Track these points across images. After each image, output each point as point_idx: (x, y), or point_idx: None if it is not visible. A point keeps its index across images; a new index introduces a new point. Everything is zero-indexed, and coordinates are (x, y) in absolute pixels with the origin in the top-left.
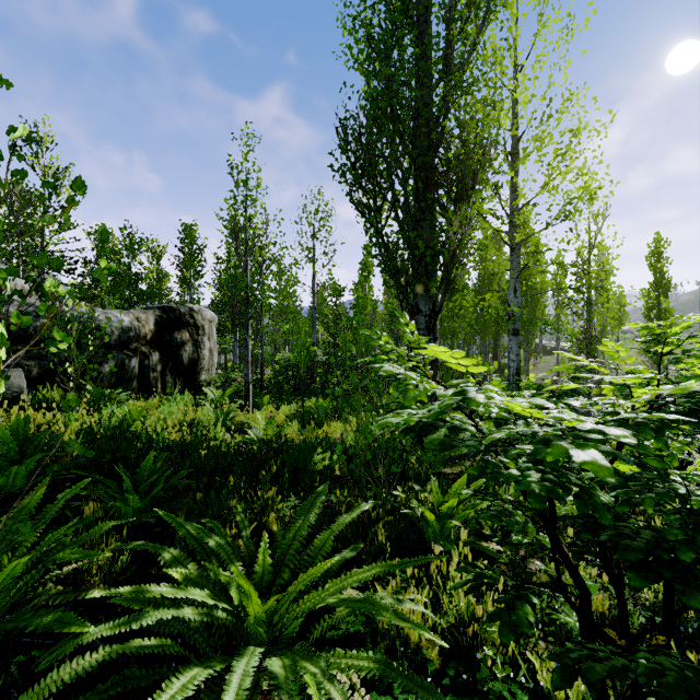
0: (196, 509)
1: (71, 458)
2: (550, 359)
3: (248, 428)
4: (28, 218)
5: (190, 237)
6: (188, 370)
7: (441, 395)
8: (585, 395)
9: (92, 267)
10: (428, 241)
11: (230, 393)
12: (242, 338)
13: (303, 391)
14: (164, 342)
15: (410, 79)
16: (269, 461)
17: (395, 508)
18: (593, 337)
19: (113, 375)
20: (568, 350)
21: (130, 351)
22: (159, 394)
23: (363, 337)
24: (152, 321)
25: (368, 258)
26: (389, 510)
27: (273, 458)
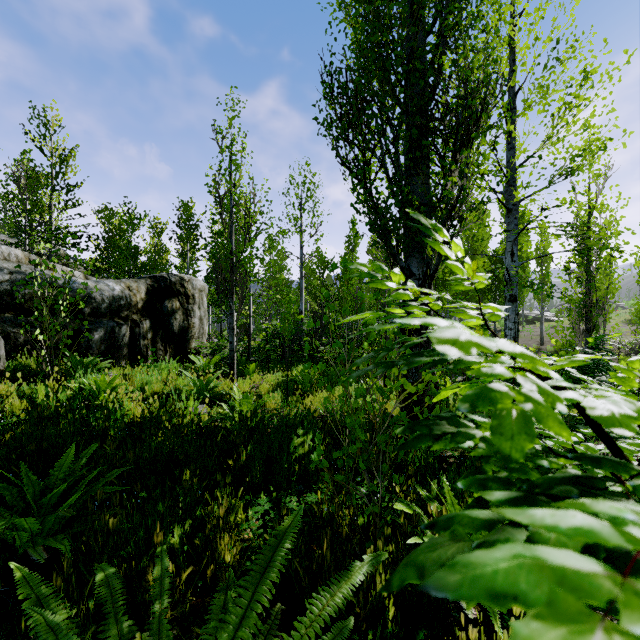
0: (119, 530)
1: (2, 442)
2: (532, 328)
3: (230, 398)
4: (34, 194)
5: (187, 214)
6: (179, 337)
7: (612, 417)
8: (611, 368)
9: (99, 243)
10: (421, 197)
11: (216, 361)
12: (226, 305)
13: (287, 359)
14: (155, 311)
15: (404, 8)
16: (243, 442)
17: (394, 520)
18: (594, 304)
19: (102, 343)
20: (549, 319)
21: (121, 319)
22: (141, 362)
23: (356, 274)
24: (143, 289)
25: (354, 231)
26: (387, 522)
27: (247, 440)
